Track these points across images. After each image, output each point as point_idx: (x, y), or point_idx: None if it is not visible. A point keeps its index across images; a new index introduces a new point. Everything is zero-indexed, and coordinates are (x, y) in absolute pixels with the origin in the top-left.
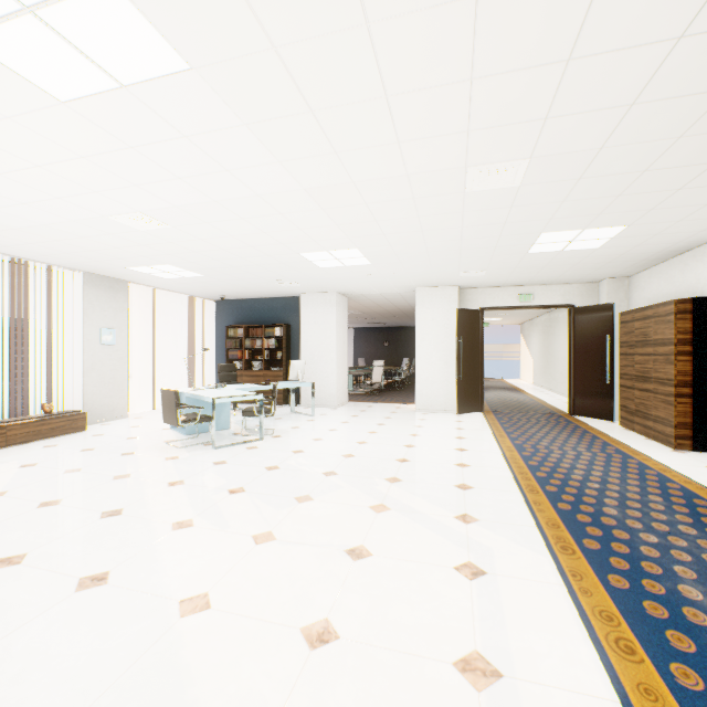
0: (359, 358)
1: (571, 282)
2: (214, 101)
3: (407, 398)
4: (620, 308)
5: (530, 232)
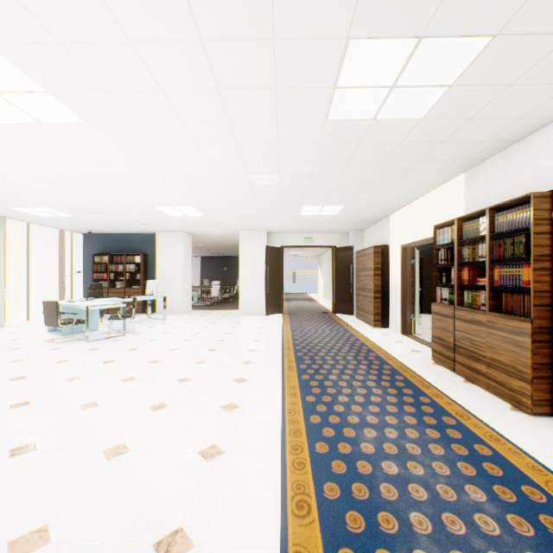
0: (205, 279)
1: (333, 232)
2: (99, 135)
3: (236, 307)
4: (358, 249)
5: (296, 205)
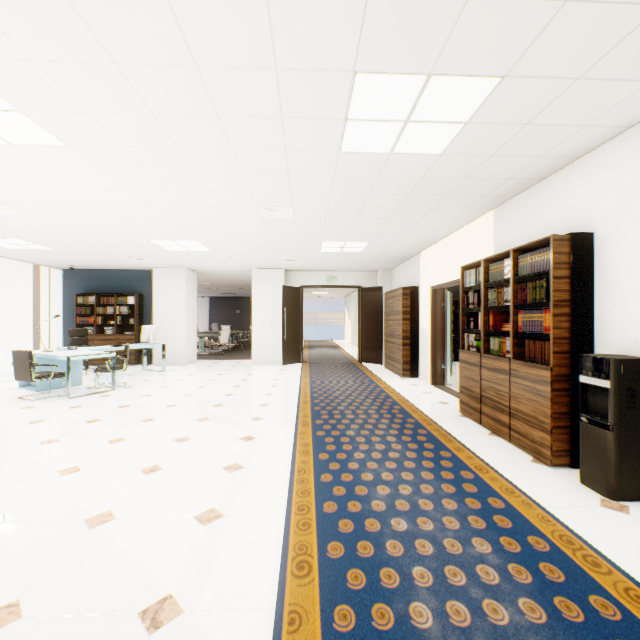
0: (213, 324)
1: (360, 270)
2: (82, 159)
3: (249, 355)
4: (387, 290)
5: (315, 241)
